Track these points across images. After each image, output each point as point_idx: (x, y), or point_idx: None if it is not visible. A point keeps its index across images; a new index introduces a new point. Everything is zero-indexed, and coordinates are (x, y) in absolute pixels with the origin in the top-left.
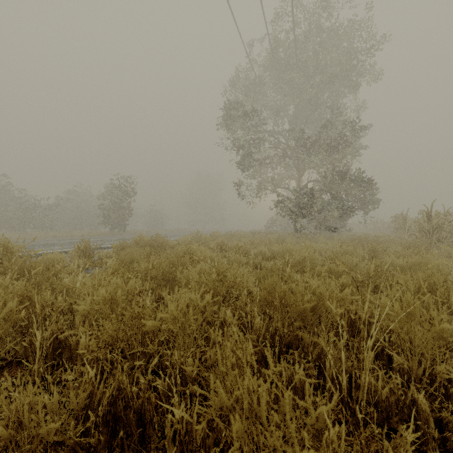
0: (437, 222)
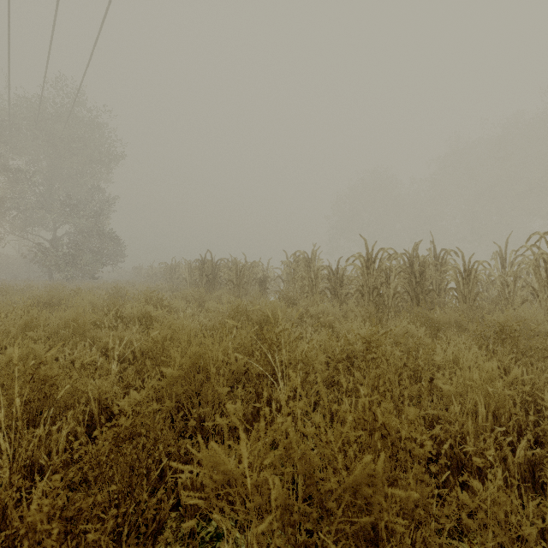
0: (156, 272)
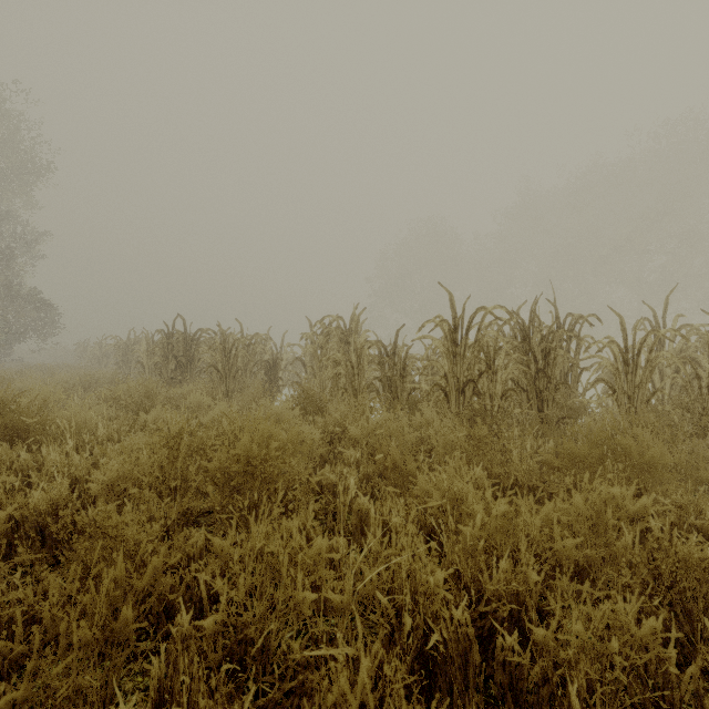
0: (107, 351)
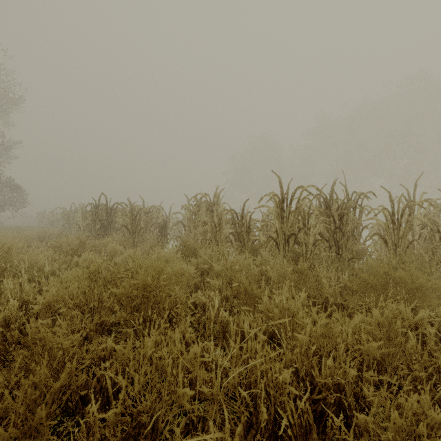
0: (57, 218)
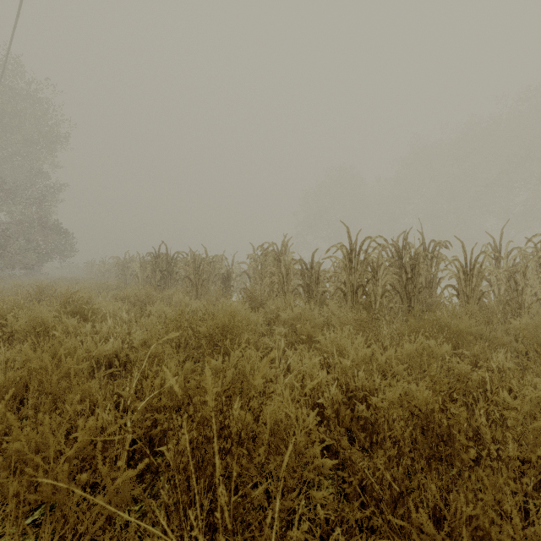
0: (109, 268)
